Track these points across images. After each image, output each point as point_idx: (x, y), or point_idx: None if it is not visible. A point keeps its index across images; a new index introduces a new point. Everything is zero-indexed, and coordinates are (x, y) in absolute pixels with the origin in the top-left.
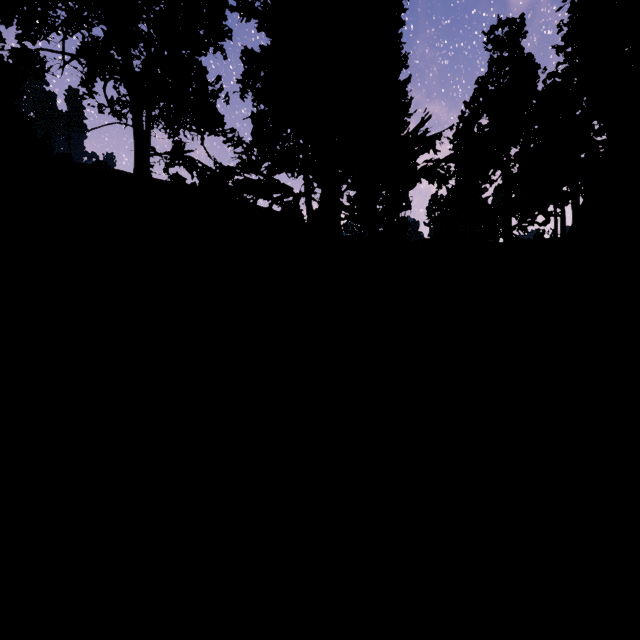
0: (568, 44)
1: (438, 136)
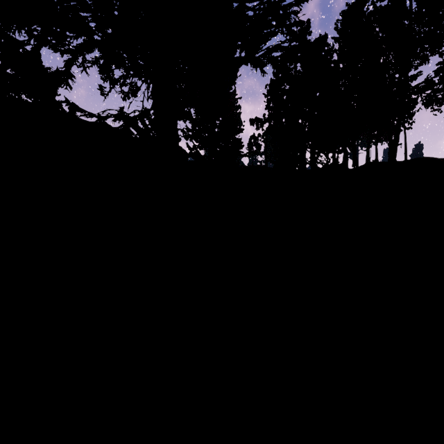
0: (341, 37)
1: (300, 1)
